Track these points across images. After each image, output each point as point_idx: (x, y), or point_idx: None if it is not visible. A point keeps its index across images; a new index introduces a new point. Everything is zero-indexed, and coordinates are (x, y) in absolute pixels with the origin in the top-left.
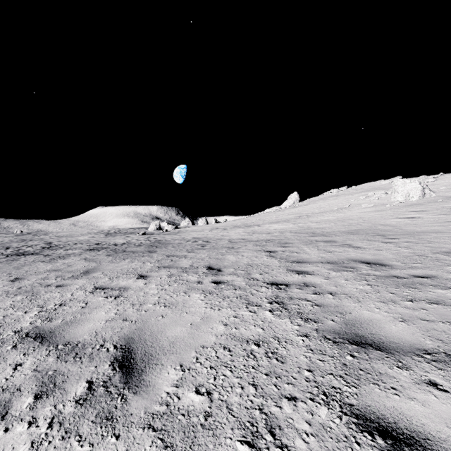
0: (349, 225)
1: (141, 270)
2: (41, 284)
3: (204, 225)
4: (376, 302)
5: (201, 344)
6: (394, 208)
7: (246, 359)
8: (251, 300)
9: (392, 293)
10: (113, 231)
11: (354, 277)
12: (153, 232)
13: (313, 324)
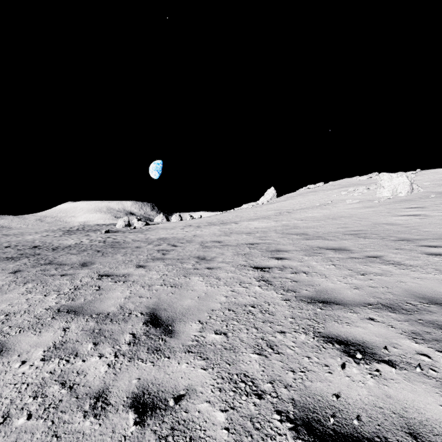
0: (344, 223)
1: (17, 321)
2: None
3: (177, 221)
4: None
5: None
6: (384, 205)
7: None
8: None
9: None
10: (76, 228)
11: None
12: (120, 230)
13: None
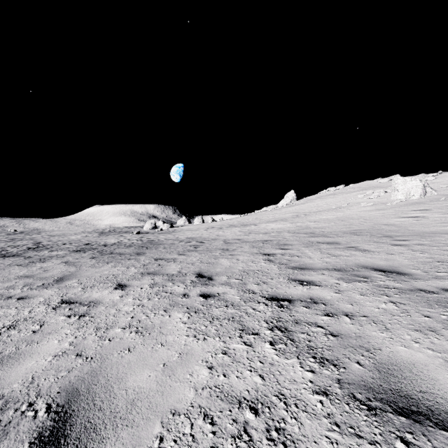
0: (350, 224)
1: (122, 277)
2: (2, 295)
3: (200, 223)
4: (410, 331)
5: (172, 406)
6: (395, 207)
7: (237, 445)
8: (247, 324)
9: (427, 316)
10: (108, 230)
11: (370, 291)
12: (148, 231)
13: (332, 370)
